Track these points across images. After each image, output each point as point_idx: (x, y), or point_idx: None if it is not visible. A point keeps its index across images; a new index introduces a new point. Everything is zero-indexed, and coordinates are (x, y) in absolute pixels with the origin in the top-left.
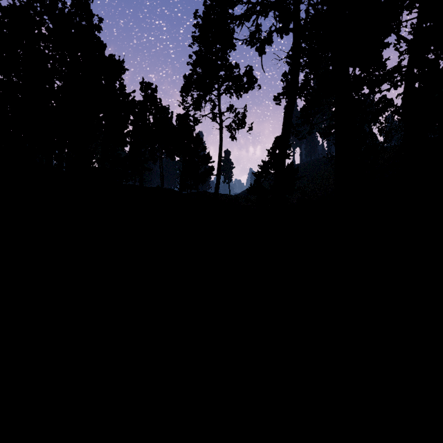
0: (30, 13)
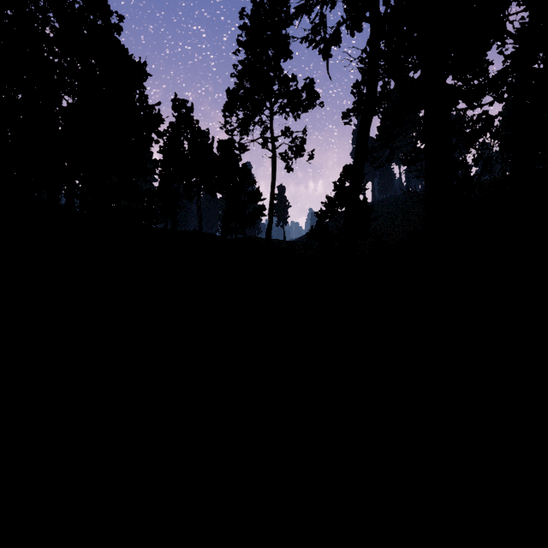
0: (30, 9)
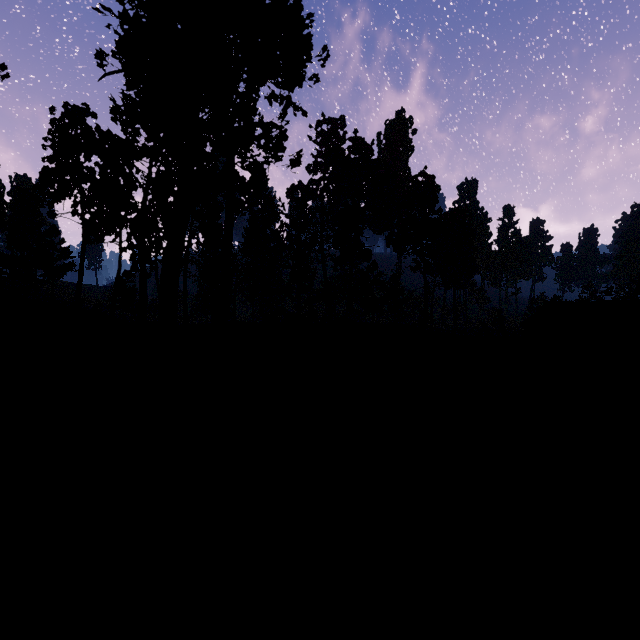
0: None
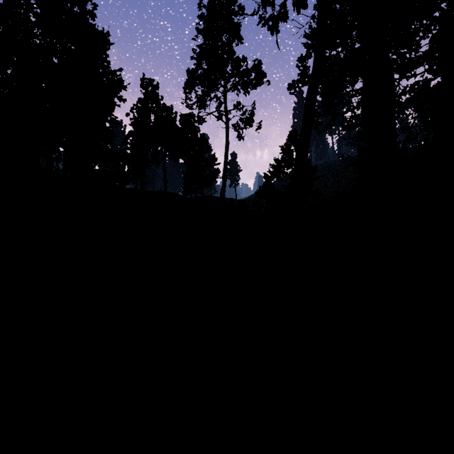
0: None
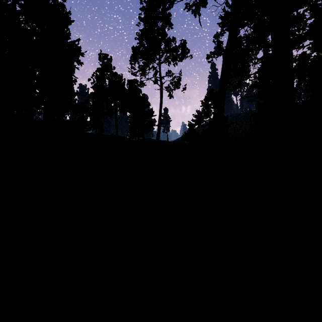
0: None
